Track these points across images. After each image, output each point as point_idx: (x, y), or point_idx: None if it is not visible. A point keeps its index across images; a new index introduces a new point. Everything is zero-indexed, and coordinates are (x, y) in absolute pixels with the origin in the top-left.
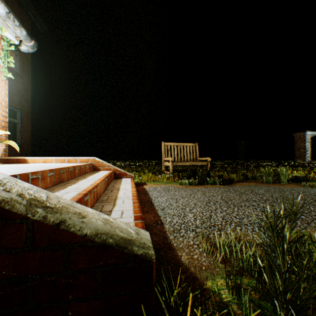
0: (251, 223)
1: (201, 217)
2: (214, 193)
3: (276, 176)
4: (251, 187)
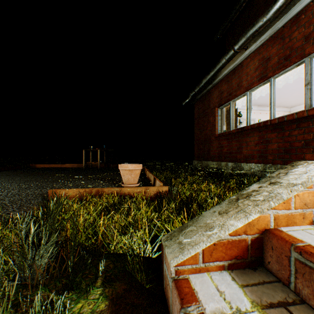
0: None
1: None
2: None
3: None
4: None
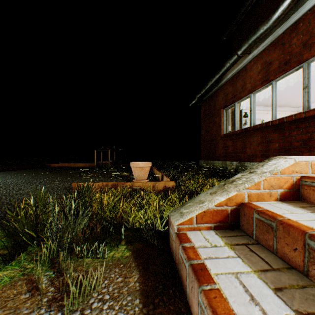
0: None
1: None
2: None
3: None
4: None
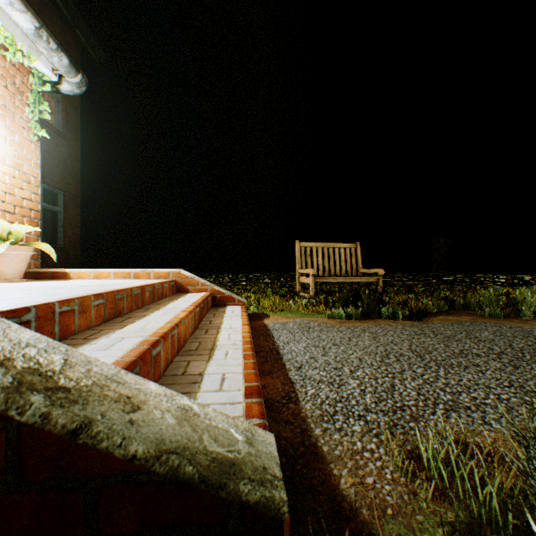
0: (477, 406)
1: (374, 387)
2: (394, 338)
3: (512, 304)
4: (465, 325)
